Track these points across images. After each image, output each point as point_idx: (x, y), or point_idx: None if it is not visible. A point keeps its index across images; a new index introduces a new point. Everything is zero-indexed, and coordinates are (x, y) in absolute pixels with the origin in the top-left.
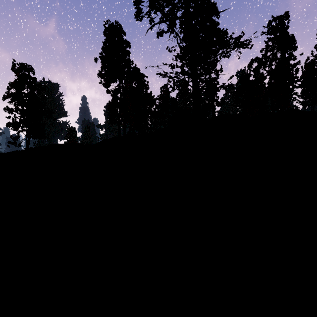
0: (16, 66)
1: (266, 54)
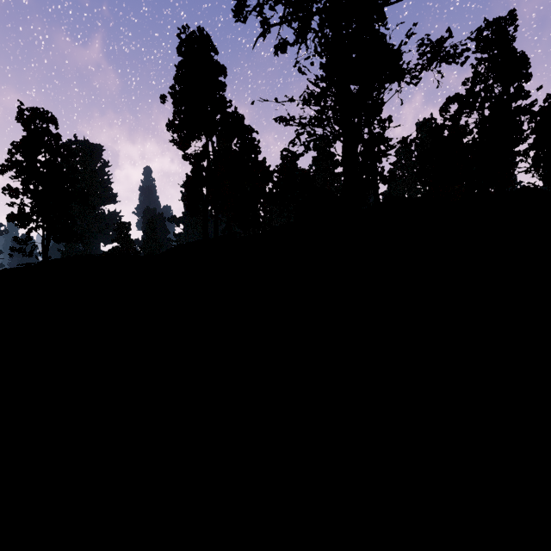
0: (24, 114)
1: (473, 89)
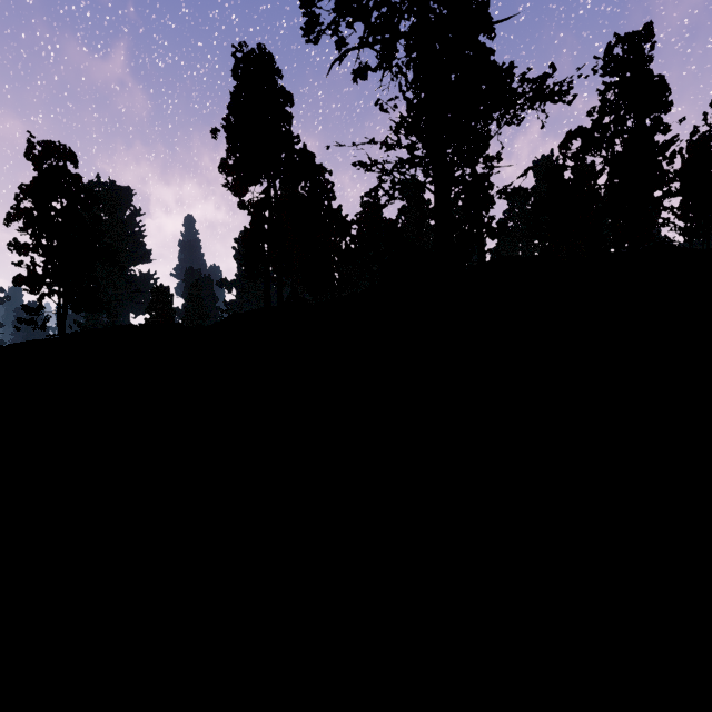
0: (35, 149)
1: (601, 121)
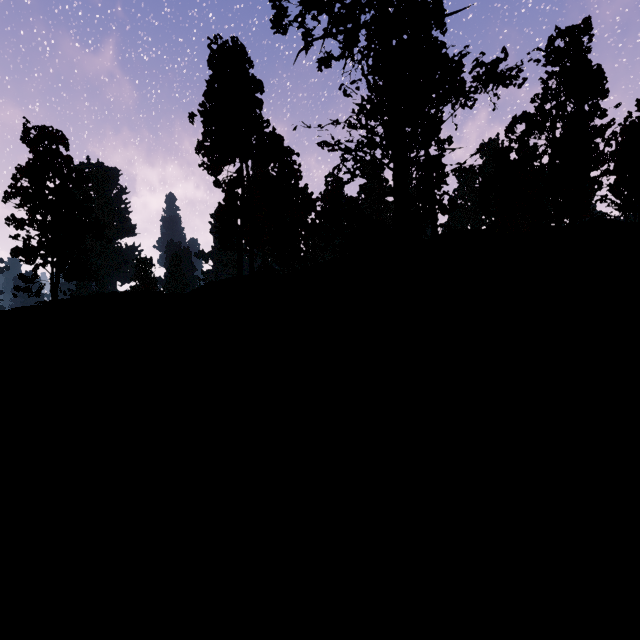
0: (30, 133)
1: (543, 106)
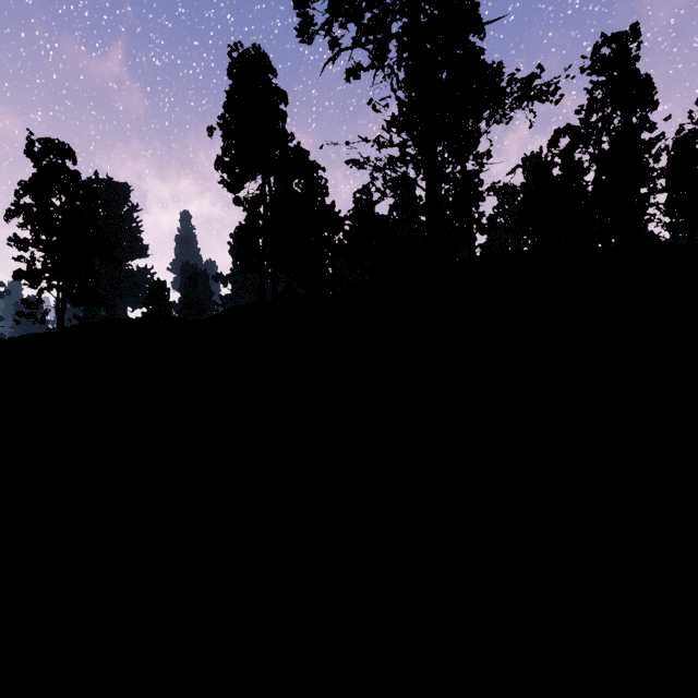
0: (34, 146)
1: (588, 119)
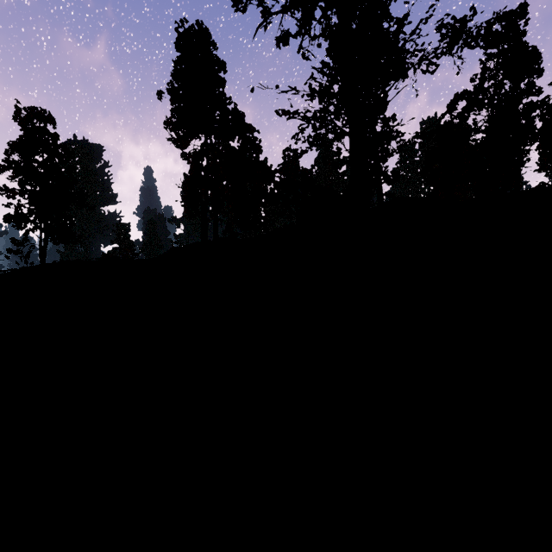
0: (21, 113)
1: (482, 85)
